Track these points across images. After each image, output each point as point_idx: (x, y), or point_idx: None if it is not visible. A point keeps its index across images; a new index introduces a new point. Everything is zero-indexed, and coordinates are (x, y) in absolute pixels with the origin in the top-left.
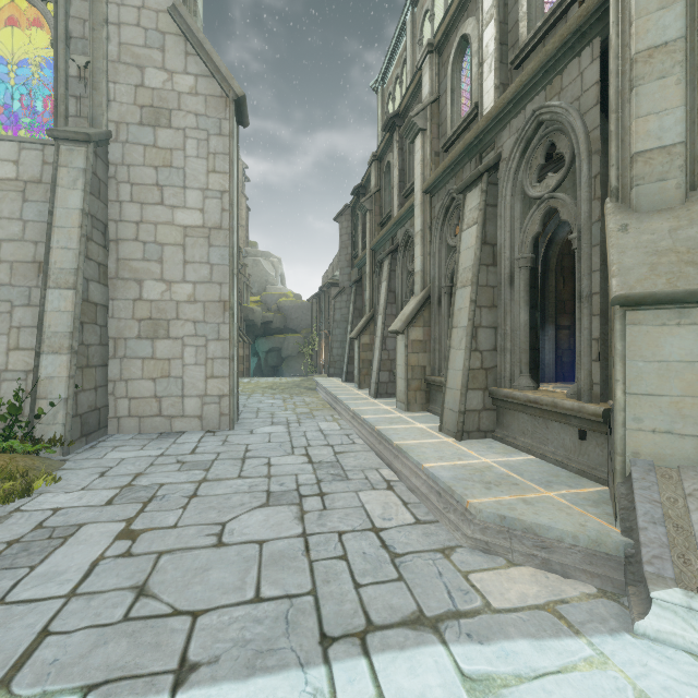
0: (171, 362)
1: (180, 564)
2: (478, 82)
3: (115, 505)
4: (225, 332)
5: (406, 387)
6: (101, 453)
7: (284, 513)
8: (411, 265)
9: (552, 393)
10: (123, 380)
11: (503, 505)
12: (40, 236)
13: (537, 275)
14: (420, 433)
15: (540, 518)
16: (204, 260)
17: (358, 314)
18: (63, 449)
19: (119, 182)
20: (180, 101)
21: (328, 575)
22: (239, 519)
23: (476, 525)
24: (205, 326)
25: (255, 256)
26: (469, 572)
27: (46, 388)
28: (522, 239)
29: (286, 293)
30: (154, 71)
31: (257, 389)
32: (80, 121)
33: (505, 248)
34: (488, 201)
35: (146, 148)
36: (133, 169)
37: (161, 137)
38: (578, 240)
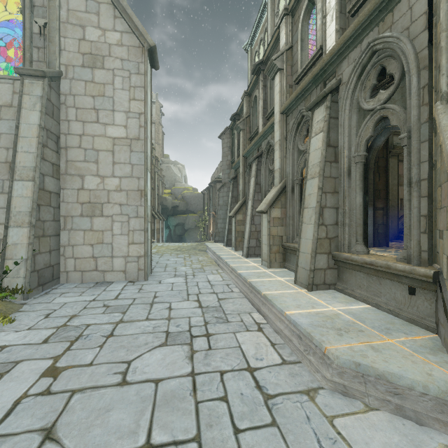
0: (104, 233)
1: (87, 404)
2: (322, 31)
3: (49, 343)
4: (141, 211)
5: (269, 251)
6: (51, 298)
7: (177, 352)
8: (272, 166)
9: (382, 257)
10: (70, 245)
11: (356, 352)
12: (11, 144)
13: (367, 169)
14: (280, 285)
15: (390, 366)
16: (127, 161)
17: (234, 200)
18: (24, 296)
19: (67, 107)
20: (110, 50)
21: (211, 418)
22: (142, 358)
23: (334, 369)
24: (128, 208)
25: (168, 164)
26: (333, 416)
27: (12, 252)
28: (358, 141)
29: (187, 188)
30: (92, 29)
31: (167, 251)
32: (40, 64)
33: (344, 148)
34: (331, 114)
35: (86, 83)
36: (77, 98)
37: (97, 75)
38: (408, 138)
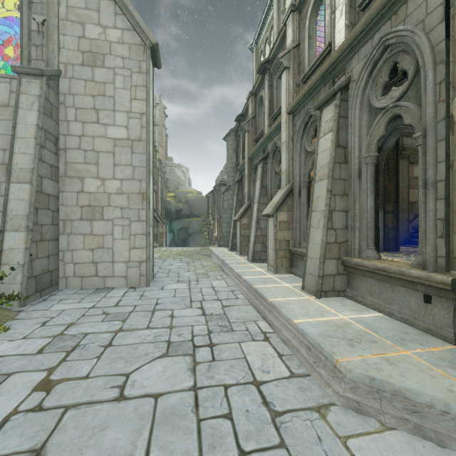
0: (104, 237)
1: (81, 421)
2: (330, 27)
3: (44, 354)
4: (143, 215)
5: (275, 256)
6: (49, 305)
7: (179, 364)
8: (278, 168)
9: (395, 262)
10: (70, 250)
11: (369, 365)
12: (8, 145)
13: (378, 170)
14: (287, 291)
15: (407, 381)
16: (128, 163)
17: (239, 204)
18: (20, 302)
19: (67, 107)
20: (111, 48)
21: (214, 438)
22: (141, 370)
23: (346, 383)
24: (129, 211)
25: (171, 167)
26: (347, 437)
27: (8, 257)
28: (369, 141)
29: (191, 191)
30: (92, 26)
31: (170, 255)
32: (39, 63)
33: (354, 149)
34: (340, 113)
35: (86, 82)
36: (77, 97)
37: (97, 74)
38: (423, 137)
